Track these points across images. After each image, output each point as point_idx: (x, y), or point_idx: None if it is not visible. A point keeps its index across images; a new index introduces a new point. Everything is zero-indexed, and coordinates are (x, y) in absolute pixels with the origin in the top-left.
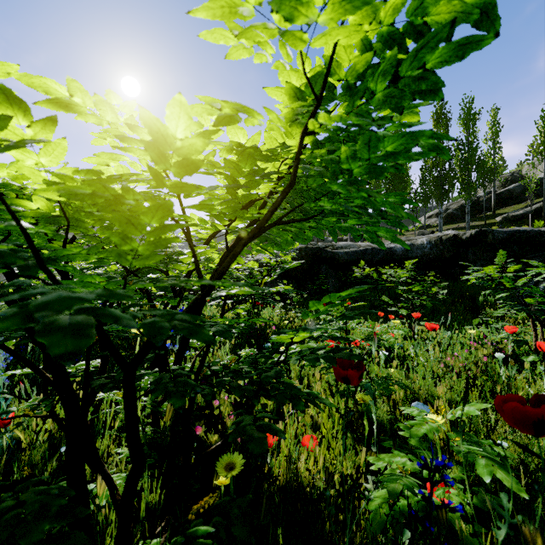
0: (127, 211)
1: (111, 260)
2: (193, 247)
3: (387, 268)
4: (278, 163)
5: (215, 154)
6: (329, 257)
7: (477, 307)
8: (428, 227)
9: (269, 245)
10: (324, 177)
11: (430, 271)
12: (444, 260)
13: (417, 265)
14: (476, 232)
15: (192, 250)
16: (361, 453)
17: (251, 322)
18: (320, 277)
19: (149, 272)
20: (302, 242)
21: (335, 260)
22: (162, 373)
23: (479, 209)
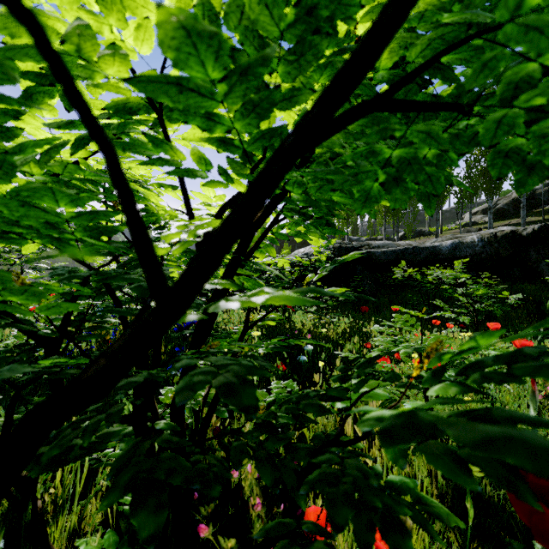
0: (1, 102)
1: (26, 235)
2: (107, 137)
3: (430, 269)
4: (345, 56)
5: (222, 5)
6: (364, 257)
7: (543, 314)
8: (474, 225)
9: (316, 224)
10: (434, 77)
11: (482, 272)
12: (499, 259)
13: (466, 265)
14: (540, 226)
15: (104, 150)
16: (455, 544)
17: (282, 329)
18: (355, 278)
19: (137, 267)
20: (404, 195)
21: (372, 260)
22: (137, 438)
23: (534, 203)
